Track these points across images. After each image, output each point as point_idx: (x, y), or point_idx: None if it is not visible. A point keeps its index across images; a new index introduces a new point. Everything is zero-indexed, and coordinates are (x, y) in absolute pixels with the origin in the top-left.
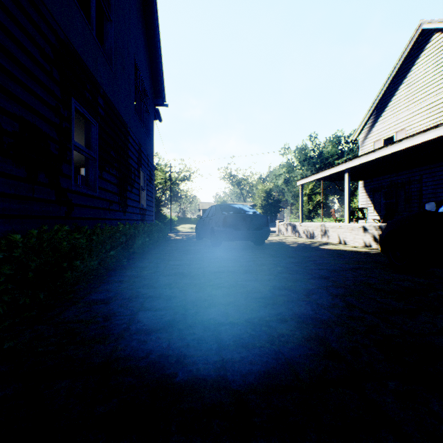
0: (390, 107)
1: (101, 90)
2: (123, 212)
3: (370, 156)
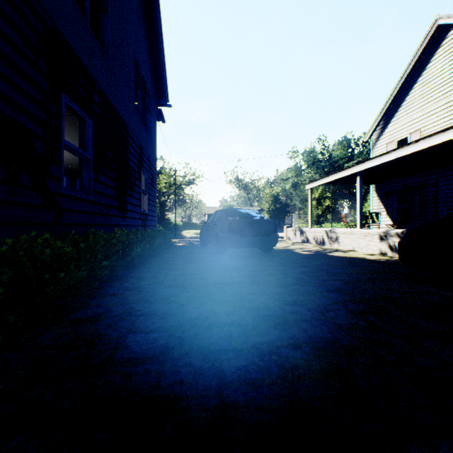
0: (404, 107)
1: (96, 86)
2: (122, 217)
3: (384, 157)
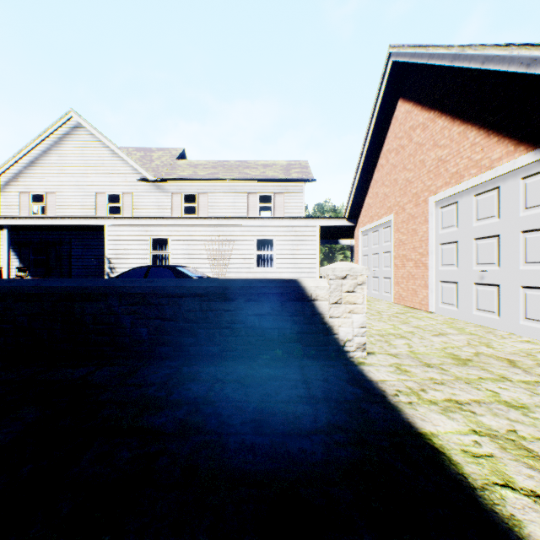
0: (41, 166)
1: None
2: None
3: (41, 221)
